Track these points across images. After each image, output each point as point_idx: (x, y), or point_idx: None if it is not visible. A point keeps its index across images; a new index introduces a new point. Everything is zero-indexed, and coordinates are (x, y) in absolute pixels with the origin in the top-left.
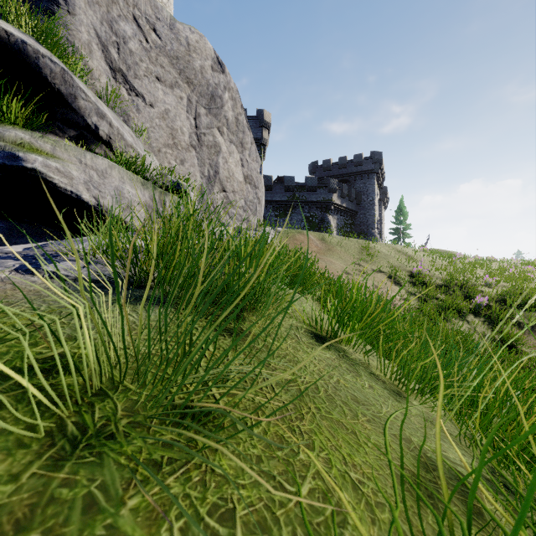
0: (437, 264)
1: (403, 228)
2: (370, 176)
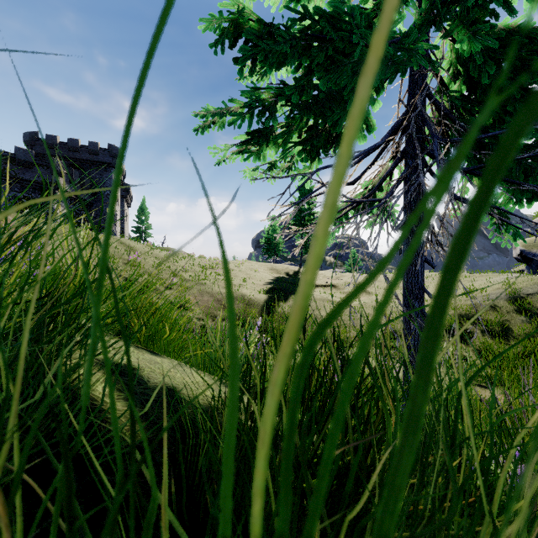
0: (155, 255)
1: (145, 227)
2: (108, 169)
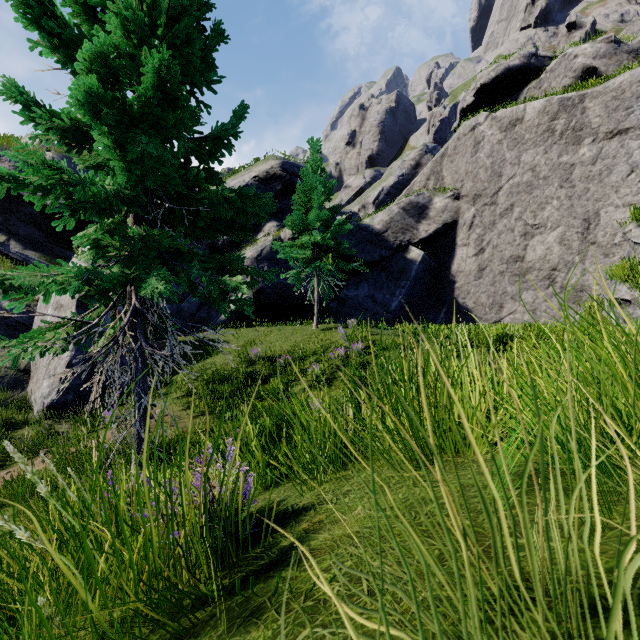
0: None
1: None
2: None
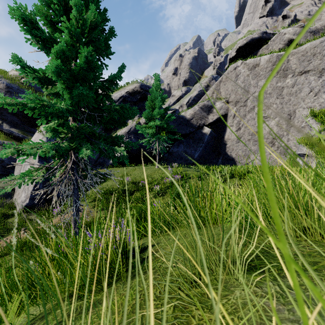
0: None
1: None
2: None
